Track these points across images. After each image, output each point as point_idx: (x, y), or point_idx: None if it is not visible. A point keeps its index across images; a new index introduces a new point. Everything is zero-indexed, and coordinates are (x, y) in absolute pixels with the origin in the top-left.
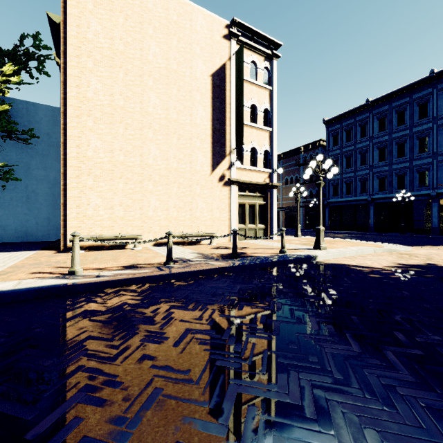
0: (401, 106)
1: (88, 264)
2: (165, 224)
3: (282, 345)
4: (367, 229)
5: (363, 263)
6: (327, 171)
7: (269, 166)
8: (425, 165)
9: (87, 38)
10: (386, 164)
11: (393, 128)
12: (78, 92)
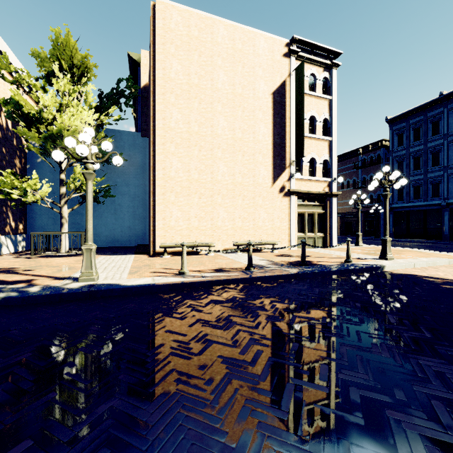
0: None
1: None
2: (231, 233)
3: (368, 329)
4: (440, 237)
5: (434, 274)
6: (395, 182)
7: (328, 175)
8: None
9: (170, 77)
10: None
11: None
12: (164, 123)
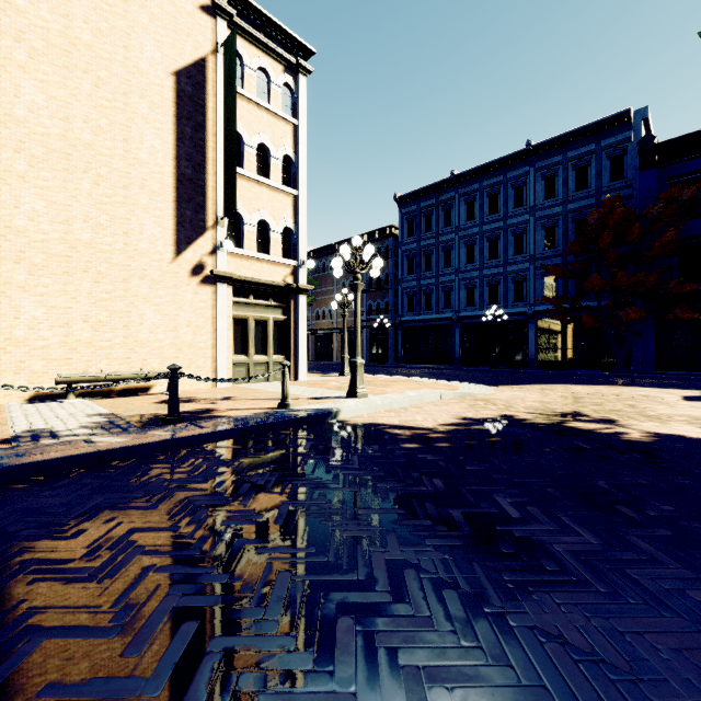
0: (494, 188)
1: None
2: (60, 355)
3: None
4: (452, 361)
5: (410, 420)
6: (368, 264)
7: (293, 255)
8: (521, 273)
9: None
10: (476, 268)
11: (484, 217)
12: None
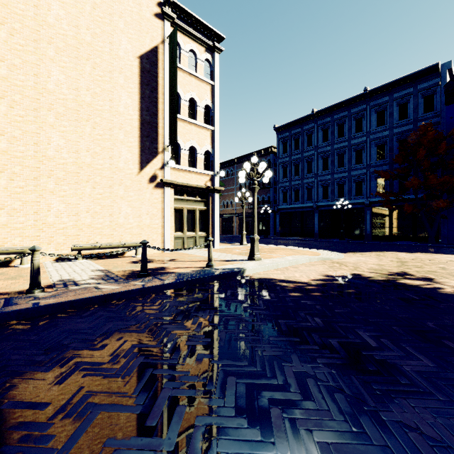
0: (341, 119)
1: None
2: (73, 233)
3: None
4: (312, 235)
5: (291, 276)
6: (262, 174)
7: (211, 168)
8: (360, 176)
9: None
10: (329, 173)
11: (334, 139)
12: None
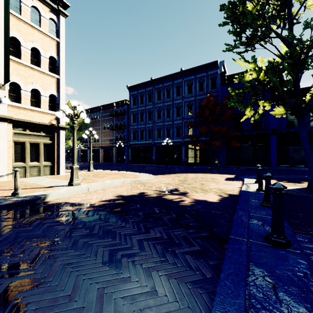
0: (168, 87)
1: None
2: None
3: None
4: (152, 162)
5: (88, 199)
6: (79, 116)
7: (57, 109)
8: (179, 124)
9: None
10: (161, 121)
11: (165, 99)
12: None
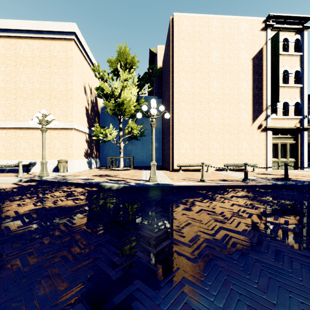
0: None
1: (199, 178)
2: (221, 158)
3: None
4: None
5: None
6: None
7: (299, 114)
8: None
9: (182, 61)
10: None
11: None
12: (178, 90)
